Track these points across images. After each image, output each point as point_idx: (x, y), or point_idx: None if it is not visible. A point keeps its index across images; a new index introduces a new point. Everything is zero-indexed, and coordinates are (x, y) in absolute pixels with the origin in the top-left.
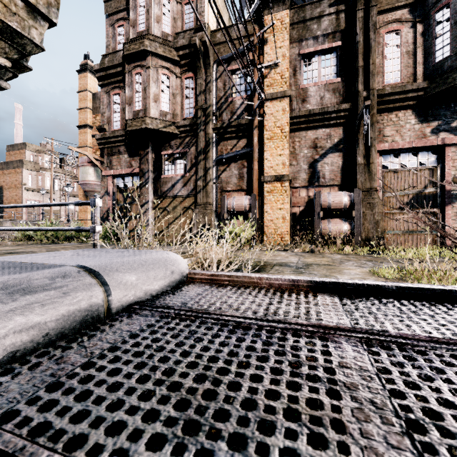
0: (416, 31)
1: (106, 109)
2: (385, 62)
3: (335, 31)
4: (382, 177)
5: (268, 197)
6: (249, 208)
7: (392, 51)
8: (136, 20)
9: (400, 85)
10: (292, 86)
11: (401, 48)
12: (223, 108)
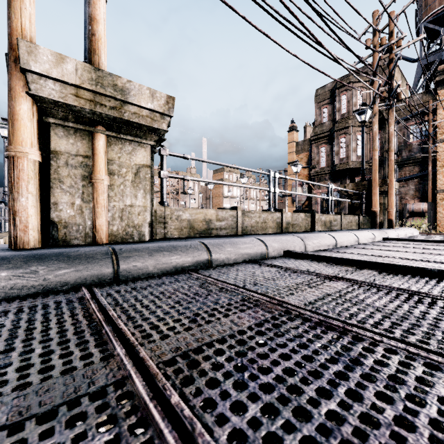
0: None
1: (316, 156)
2: None
3: None
4: None
5: (441, 203)
6: (425, 210)
7: None
8: (340, 107)
9: None
10: None
11: None
12: (402, 149)
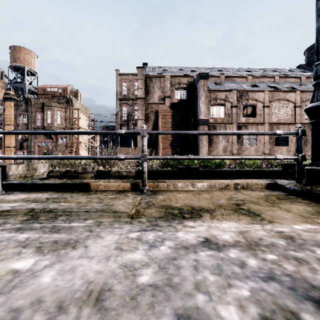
0: (43, 114)
1: None
2: (38, 120)
3: (26, 110)
4: (38, 148)
5: (6, 152)
6: None
7: (39, 117)
8: None
9: (38, 127)
10: (15, 121)
11: (40, 118)
12: None
